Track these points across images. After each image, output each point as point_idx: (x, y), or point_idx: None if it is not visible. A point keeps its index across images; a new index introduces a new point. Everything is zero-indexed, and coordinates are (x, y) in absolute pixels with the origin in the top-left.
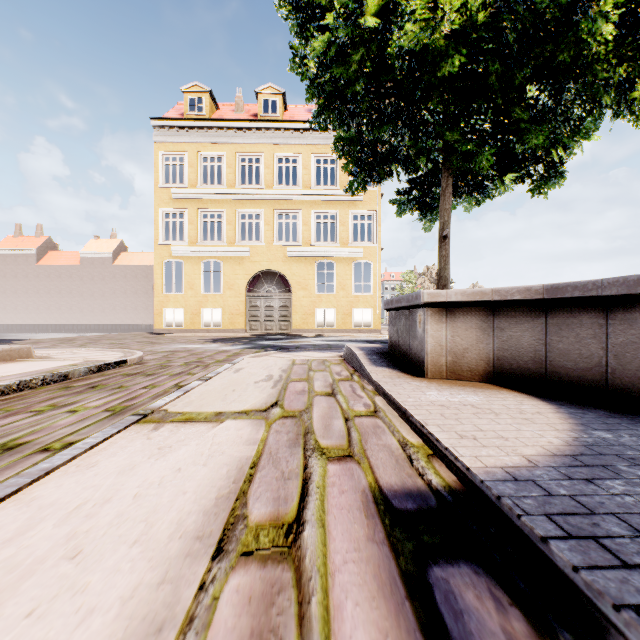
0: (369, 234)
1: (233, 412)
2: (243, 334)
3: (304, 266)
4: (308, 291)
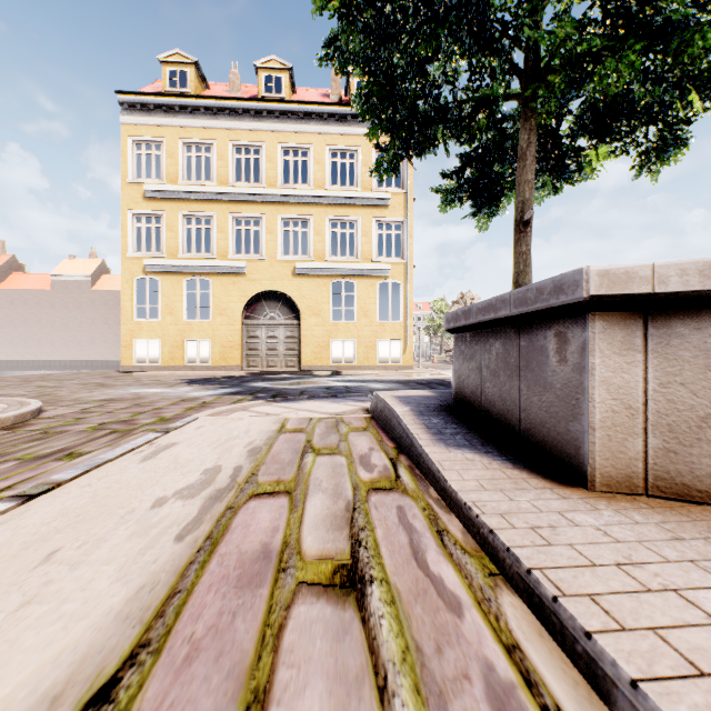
0: (397, 250)
1: None
2: (237, 372)
3: (316, 286)
4: (322, 318)
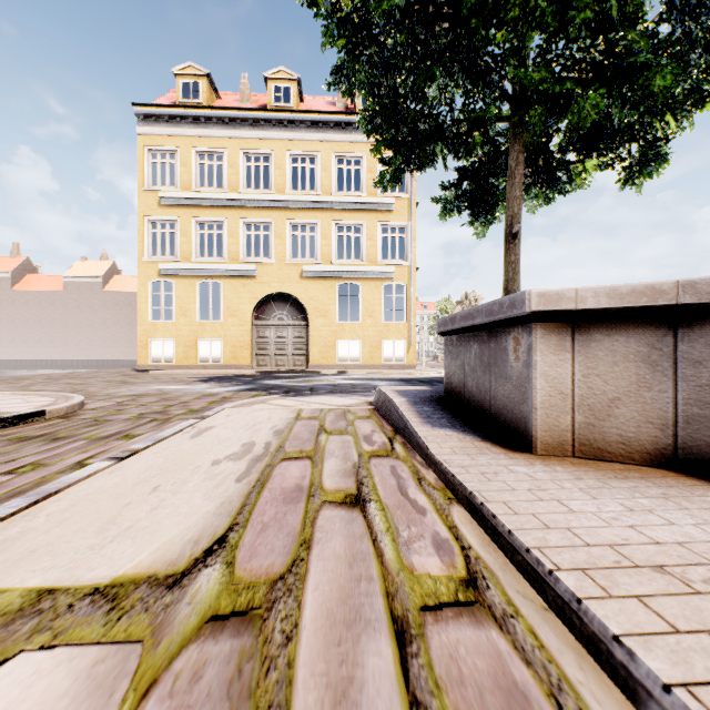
0: (401, 252)
1: (81, 592)
2: (248, 371)
3: (323, 288)
4: (328, 319)
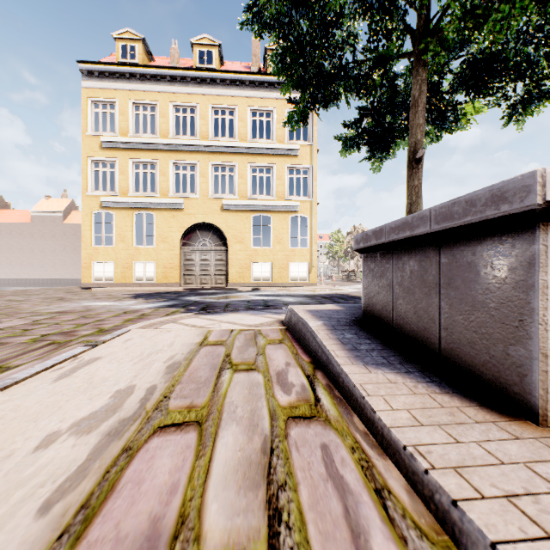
0: (304, 191)
1: None
2: (176, 288)
3: (240, 219)
4: (244, 244)
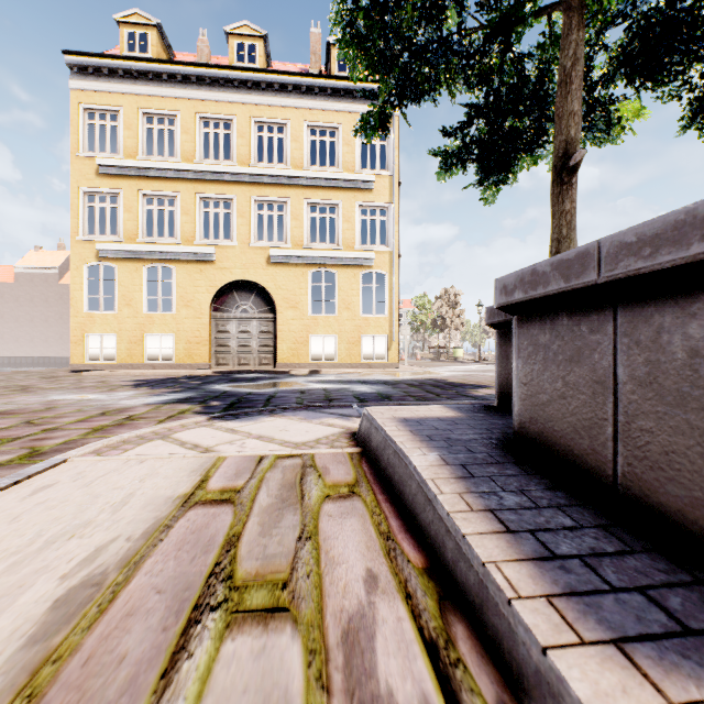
0: (381, 239)
1: None
2: (203, 371)
3: (294, 276)
4: (299, 311)
